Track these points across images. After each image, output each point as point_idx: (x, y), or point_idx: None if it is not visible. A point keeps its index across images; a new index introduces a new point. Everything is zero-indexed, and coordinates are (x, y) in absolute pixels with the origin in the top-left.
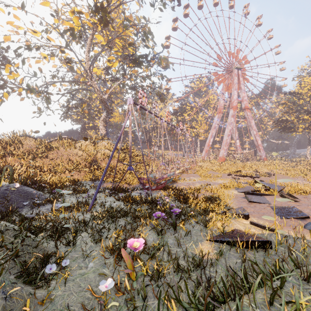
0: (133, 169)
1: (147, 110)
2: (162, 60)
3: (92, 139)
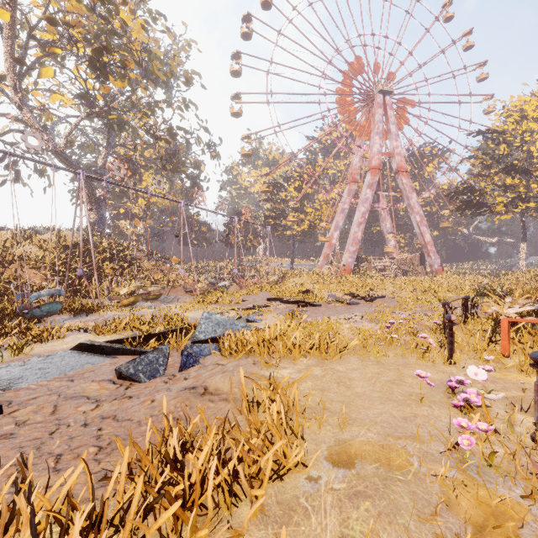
0: None
1: None
2: (174, 67)
3: (30, 228)
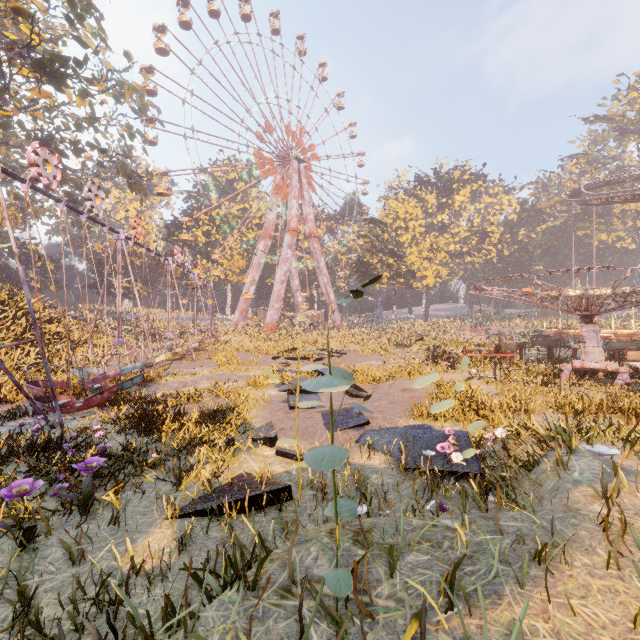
0: (2, 361)
1: (62, 201)
2: (129, 90)
3: None
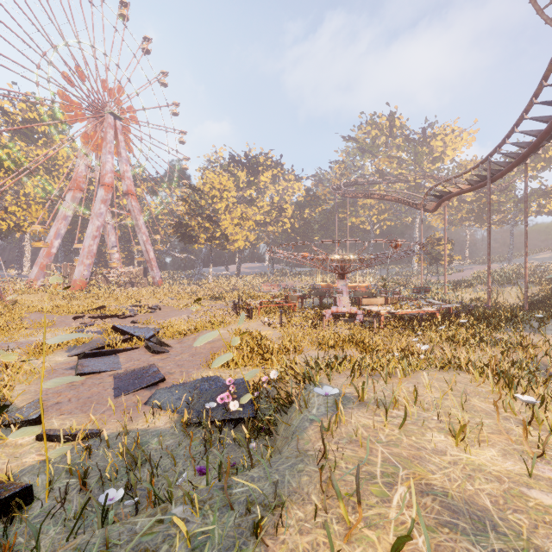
0: None
1: None
2: None
3: None
